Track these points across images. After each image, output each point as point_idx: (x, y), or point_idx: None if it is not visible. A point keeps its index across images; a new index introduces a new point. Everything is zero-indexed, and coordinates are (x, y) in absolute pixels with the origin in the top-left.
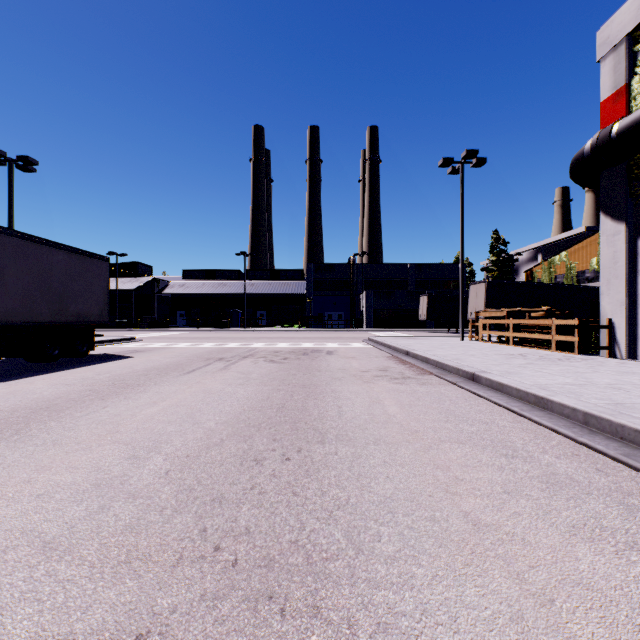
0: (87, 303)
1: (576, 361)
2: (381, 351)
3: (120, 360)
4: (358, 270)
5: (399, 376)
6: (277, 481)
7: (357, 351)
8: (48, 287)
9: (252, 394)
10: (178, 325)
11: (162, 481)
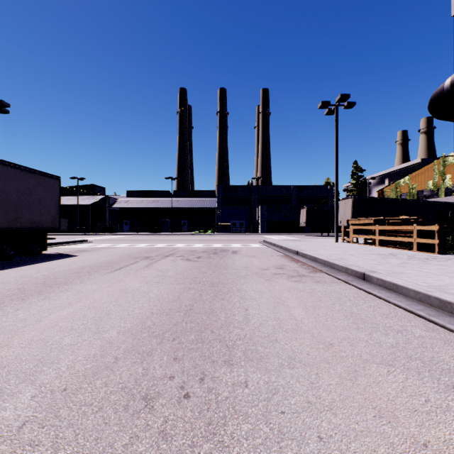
0: (40, 213)
1: (443, 260)
2: (275, 251)
3: (65, 258)
4: (255, 190)
5: (295, 274)
6: (166, 449)
7: (256, 251)
8: (4, 199)
9: (164, 293)
10: (123, 230)
11: (3, 449)
